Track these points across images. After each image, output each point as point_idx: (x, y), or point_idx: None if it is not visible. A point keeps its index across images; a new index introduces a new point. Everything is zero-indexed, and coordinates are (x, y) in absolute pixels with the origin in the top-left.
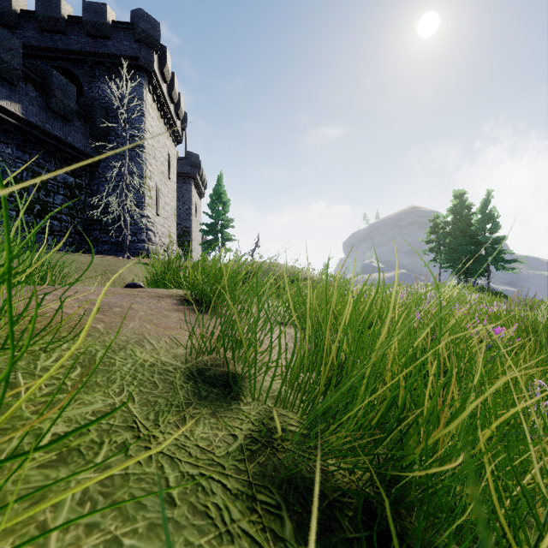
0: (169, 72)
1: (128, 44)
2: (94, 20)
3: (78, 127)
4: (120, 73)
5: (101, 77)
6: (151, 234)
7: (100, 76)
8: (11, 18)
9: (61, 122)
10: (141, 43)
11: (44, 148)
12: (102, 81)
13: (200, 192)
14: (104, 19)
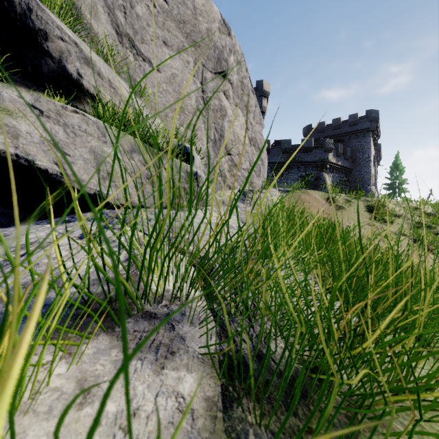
0: (378, 123)
1: (365, 124)
2: (353, 121)
3: (348, 160)
4: (361, 135)
5: (353, 138)
6: (376, 195)
7: (352, 138)
8: (324, 129)
9: (346, 161)
10: (371, 122)
11: (341, 171)
12: (353, 140)
13: (378, 163)
14: (357, 119)
